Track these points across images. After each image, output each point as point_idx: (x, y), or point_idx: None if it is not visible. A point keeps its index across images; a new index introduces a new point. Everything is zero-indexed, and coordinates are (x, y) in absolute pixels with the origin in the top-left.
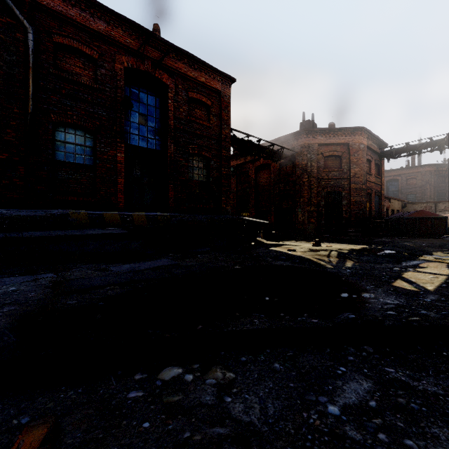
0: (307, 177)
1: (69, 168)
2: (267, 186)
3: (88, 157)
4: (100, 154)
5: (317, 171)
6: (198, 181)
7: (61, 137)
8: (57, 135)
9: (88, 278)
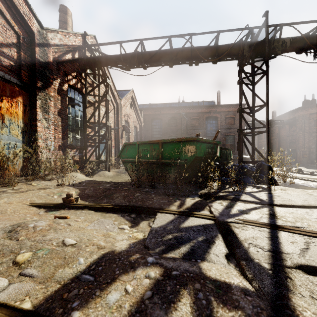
0: (302, 132)
1: None
2: (284, 137)
3: None
4: None
5: (309, 129)
6: (230, 144)
7: None
8: None
9: None
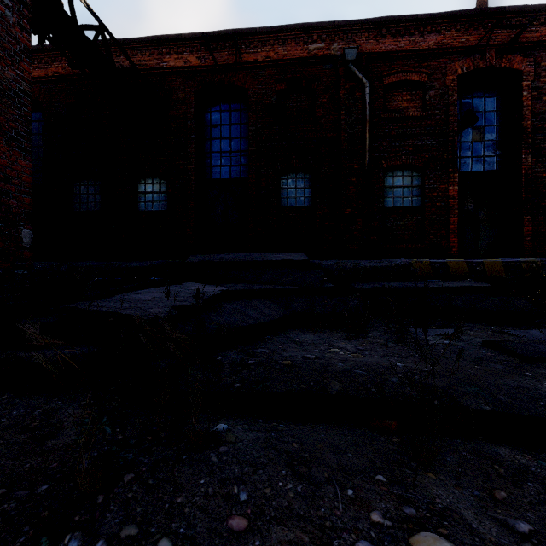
0: None
1: (397, 213)
2: None
3: (415, 198)
4: (429, 192)
5: None
6: None
7: (389, 182)
8: (385, 181)
9: (523, 343)
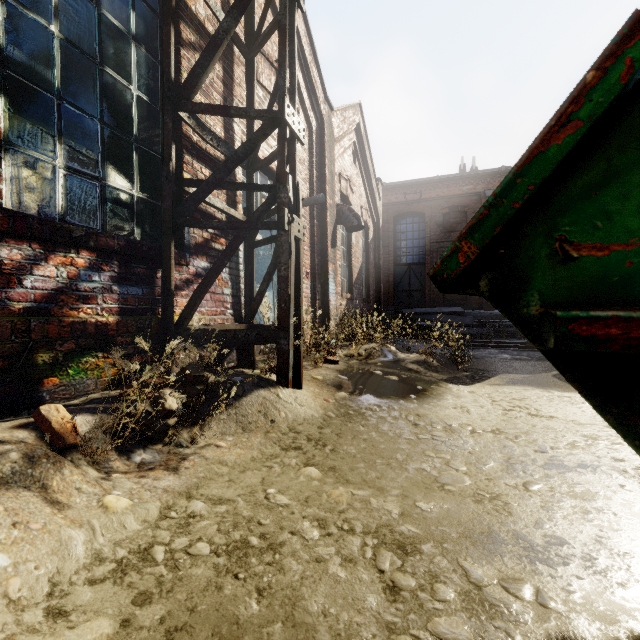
0: None
1: None
2: None
3: None
4: None
5: None
6: None
7: None
8: None
9: None
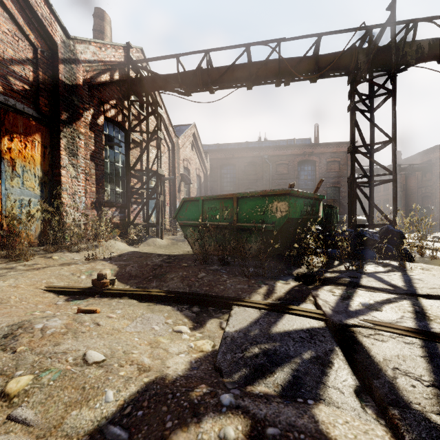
0: None
1: None
2: (414, 189)
3: None
4: None
5: None
6: (333, 199)
7: None
8: None
9: None
